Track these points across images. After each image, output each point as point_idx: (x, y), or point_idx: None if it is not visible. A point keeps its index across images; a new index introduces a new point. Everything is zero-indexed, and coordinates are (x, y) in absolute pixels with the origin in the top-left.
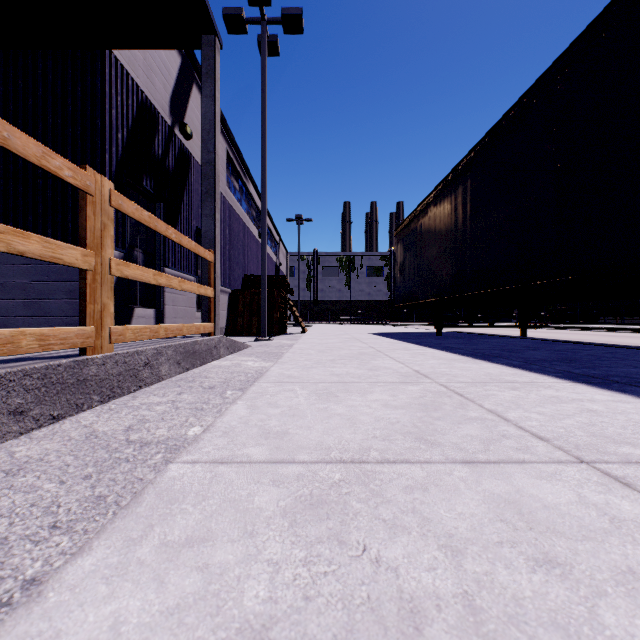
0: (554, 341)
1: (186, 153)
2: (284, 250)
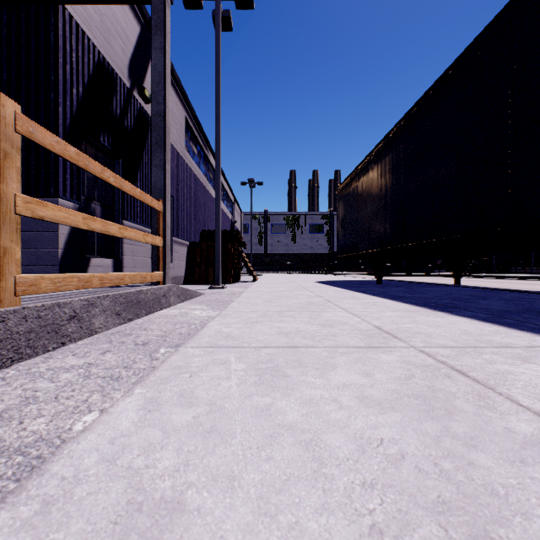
0: (493, 289)
1: (145, 115)
2: (239, 209)
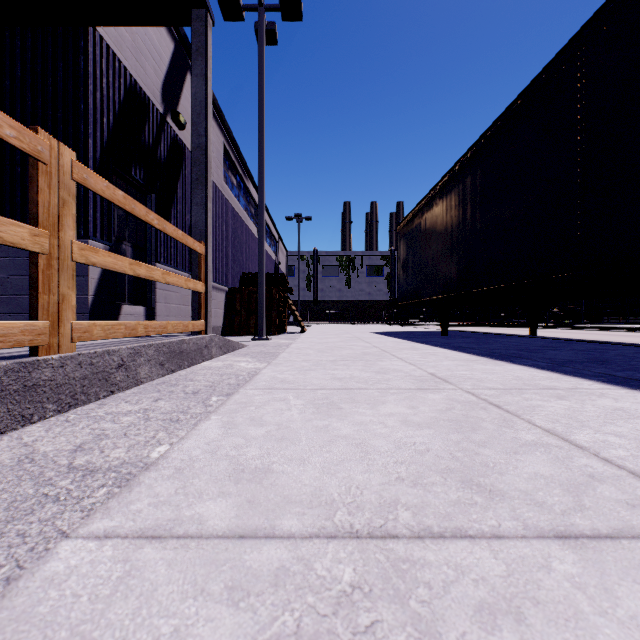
0: (569, 340)
1: (180, 144)
2: (284, 249)
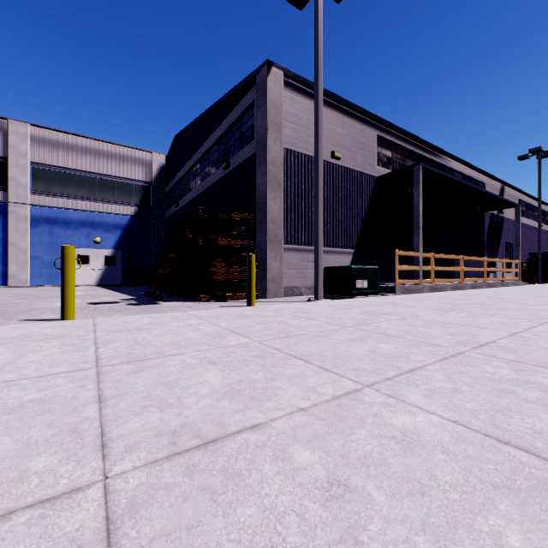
0: None
1: (501, 218)
2: None
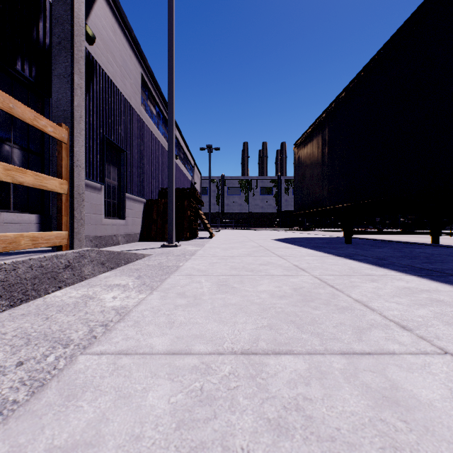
0: None
1: (89, 57)
2: (198, 173)
